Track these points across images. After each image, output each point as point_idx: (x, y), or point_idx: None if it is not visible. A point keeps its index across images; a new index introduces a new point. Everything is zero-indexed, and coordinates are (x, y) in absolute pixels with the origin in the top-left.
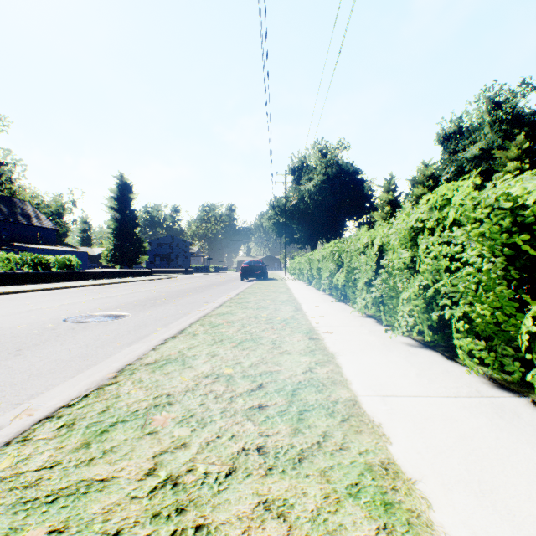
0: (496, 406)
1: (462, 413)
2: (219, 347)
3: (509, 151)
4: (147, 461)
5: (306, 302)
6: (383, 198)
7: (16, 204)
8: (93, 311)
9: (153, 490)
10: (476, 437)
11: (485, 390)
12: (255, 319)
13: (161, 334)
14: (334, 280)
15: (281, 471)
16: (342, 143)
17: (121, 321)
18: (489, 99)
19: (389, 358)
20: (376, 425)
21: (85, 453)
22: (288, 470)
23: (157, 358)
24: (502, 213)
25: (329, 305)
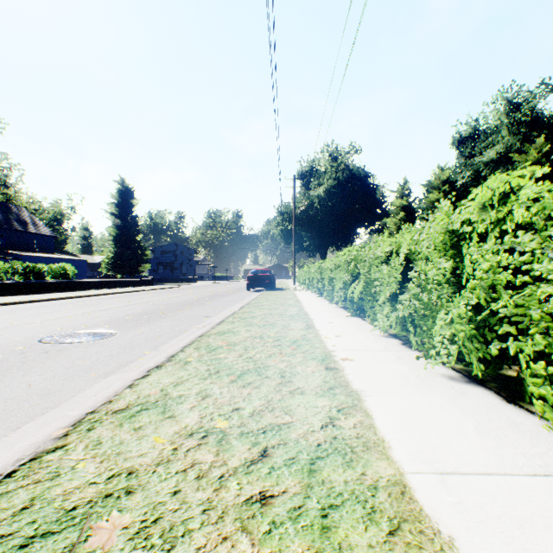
0: None
1: None
2: (214, 383)
3: (528, 154)
4: None
5: (319, 317)
6: (397, 204)
7: (11, 210)
8: (77, 329)
9: None
10: None
11: None
12: (260, 340)
13: (148, 360)
14: (349, 292)
15: None
16: (354, 147)
17: (105, 341)
18: (507, 100)
19: (431, 401)
20: (446, 541)
21: None
22: None
23: (130, 400)
24: None
25: (344, 321)
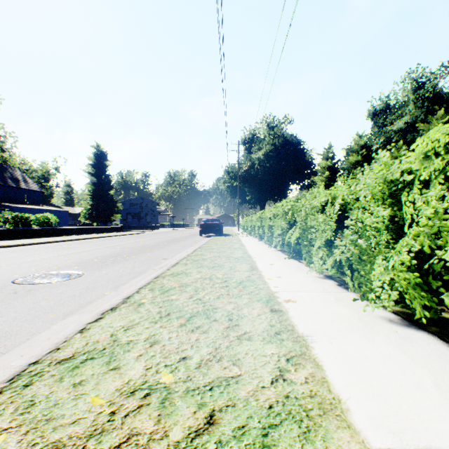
0: None
1: None
2: (163, 327)
3: (431, 124)
4: None
5: (261, 259)
6: (323, 165)
7: (6, 170)
8: (49, 270)
9: None
10: None
11: None
12: (209, 281)
13: (106, 300)
14: (286, 237)
15: None
16: (287, 118)
17: (71, 282)
18: (413, 80)
19: (379, 348)
20: None
21: None
22: None
23: (78, 347)
24: None
25: (283, 262)
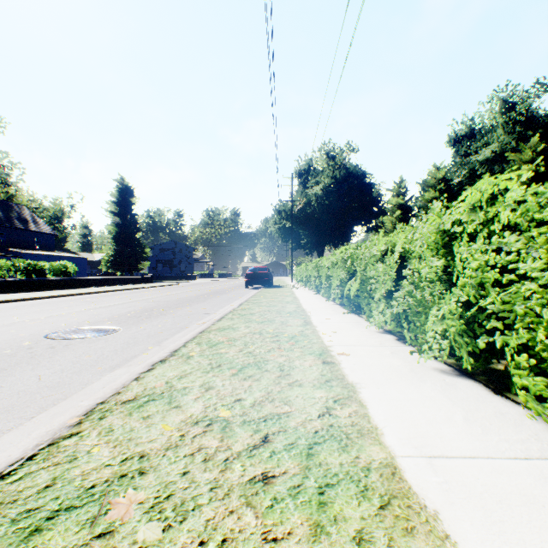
0: None
1: (546, 490)
2: (216, 376)
3: (523, 153)
4: None
5: (316, 314)
6: (393, 202)
7: (12, 208)
8: (81, 325)
9: None
10: None
11: None
12: (259, 336)
13: (151, 355)
14: (346, 289)
15: None
16: (350, 146)
17: (109, 337)
18: (502, 99)
19: (423, 393)
20: (431, 515)
21: None
22: None
23: (138, 392)
24: None
25: (341, 317)
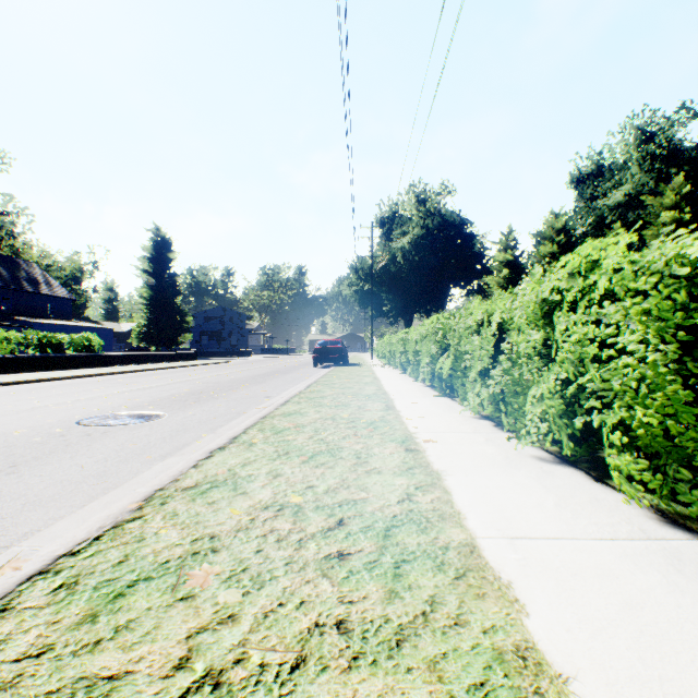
0: (670, 554)
1: (624, 565)
2: (284, 464)
3: (664, 196)
4: (178, 646)
5: (400, 397)
6: (500, 259)
7: (19, 266)
8: (117, 410)
9: (184, 695)
10: (647, 604)
11: (652, 529)
12: (332, 422)
13: (206, 443)
14: (437, 367)
15: (372, 661)
16: (446, 187)
17: (153, 423)
18: (638, 129)
19: (515, 480)
20: (504, 584)
21: (88, 631)
22: (382, 660)
23: (198, 479)
24: (676, 284)
25: (431, 401)
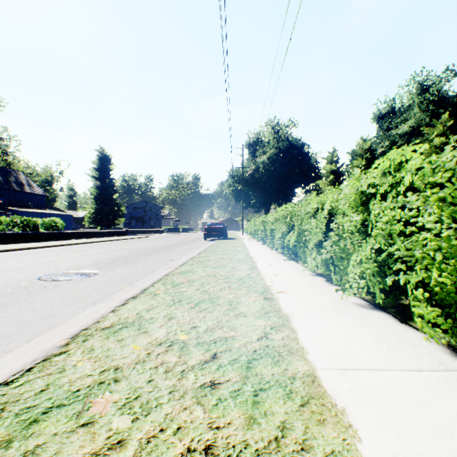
0: None
1: (431, 393)
2: (177, 309)
3: (436, 128)
4: None
5: (261, 261)
6: (327, 169)
7: (11, 174)
8: (67, 269)
9: None
10: (455, 430)
11: (448, 361)
12: (213, 278)
13: (125, 293)
14: (286, 240)
15: None
16: (292, 121)
17: (91, 279)
18: (418, 83)
19: (343, 321)
20: (340, 410)
21: None
22: None
23: (114, 321)
24: None
25: (282, 263)
